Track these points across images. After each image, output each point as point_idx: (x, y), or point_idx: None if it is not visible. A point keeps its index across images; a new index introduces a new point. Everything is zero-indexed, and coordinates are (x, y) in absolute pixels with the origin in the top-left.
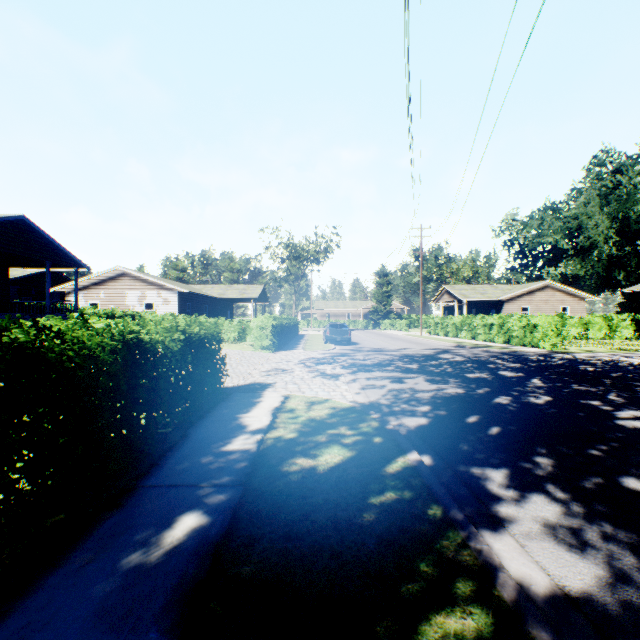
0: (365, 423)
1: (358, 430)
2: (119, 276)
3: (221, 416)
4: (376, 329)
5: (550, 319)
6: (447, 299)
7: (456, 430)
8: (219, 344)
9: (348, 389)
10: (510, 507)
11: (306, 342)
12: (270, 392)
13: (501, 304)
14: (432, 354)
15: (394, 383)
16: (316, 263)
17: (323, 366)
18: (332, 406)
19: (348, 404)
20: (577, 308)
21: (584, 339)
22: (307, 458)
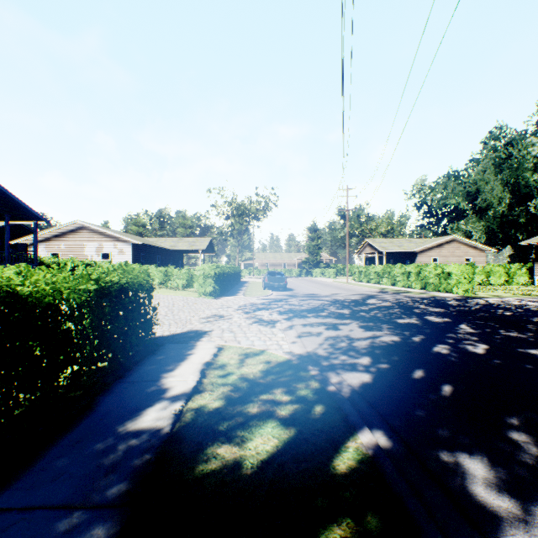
0: (304, 383)
1: (296, 394)
2: (78, 229)
3: (142, 375)
4: (308, 277)
5: (463, 268)
6: (369, 251)
7: (405, 390)
8: (149, 293)
9: (284, 337)
10: (520, 537)
11: (247, 288)
12: (204, 342)
13: (415, 255)
14: (360, 299)
15: (329, 330)
16: (257, 219)
17: (261, 312)
18: (267, 360)
19: (284, 357)
20: (478, 259)
21: (487, 285)
22: (232, 444)
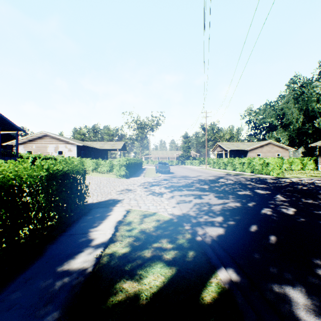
0: (181, 235)
1: (176, 243)
2: (43, 136)
3: (77, 230)
4: (183, 165)
5: (276, 160)
6: (219, 149)
7: (246, 239)
8: (83, 176)
9: (168, 204)
10: None
11: (146, 172)
12: (118, 207)
13: (246, 152)
14: (214, 179)
15: (196, 199)
16: (152, 131)
17: (154, 187)
18: (158, 219)
19: (168, 217)
20: (284, 154)
21: (290, 170)
22: (133, 281)
